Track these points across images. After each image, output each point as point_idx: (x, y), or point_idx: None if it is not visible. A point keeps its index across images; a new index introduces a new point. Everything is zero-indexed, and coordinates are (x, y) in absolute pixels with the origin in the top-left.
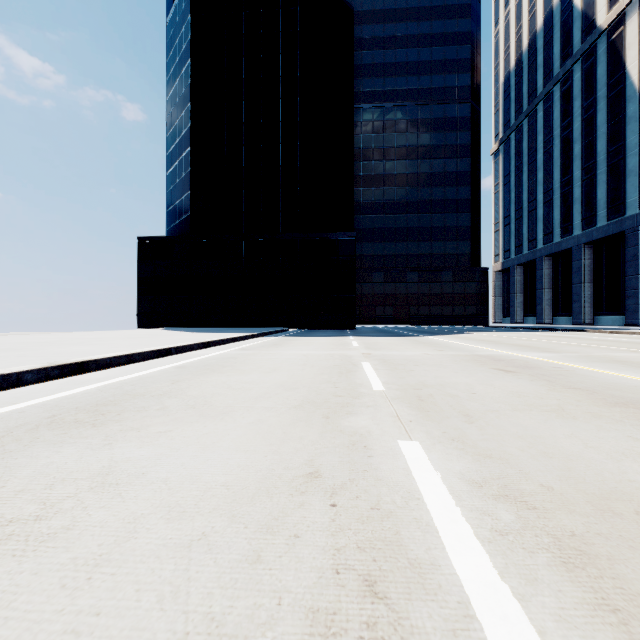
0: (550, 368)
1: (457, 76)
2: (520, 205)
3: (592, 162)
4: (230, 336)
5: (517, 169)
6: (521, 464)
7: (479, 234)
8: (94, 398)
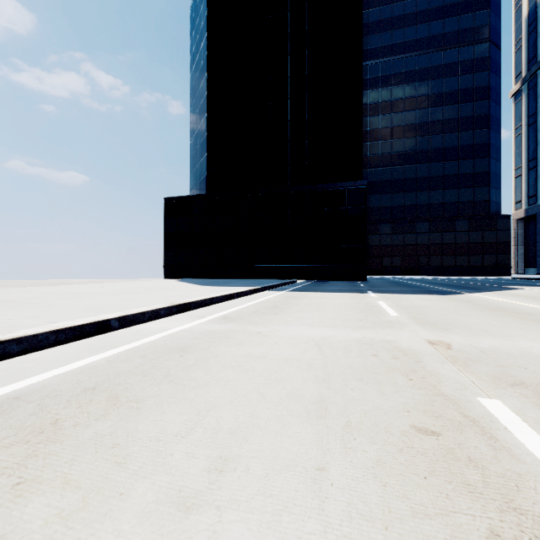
0: None
1: (473, 16)
2: None
3: None
4: (224, 292)
5: None
6: None
7: (499, 180)
8: None
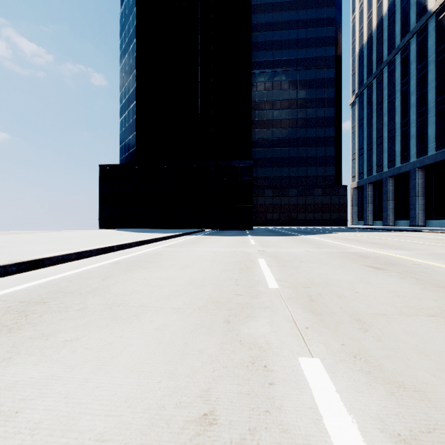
0: (411, 265)
1: (325, 49)
2: (371, 140)
3: (424, 108)
4: (161, 236)
5: (368, 115)
6: (444, 402)
7: (341, 161)
8: (30, 296)
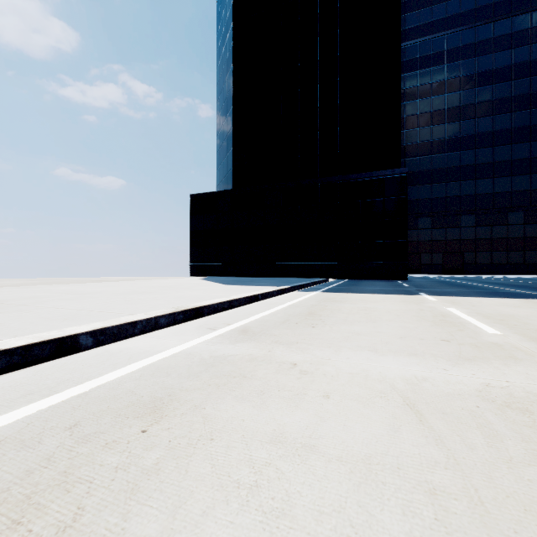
0: None
1: None
2: None
3: None
4: (247, 293)
5: None
6: None
7: None
8: None
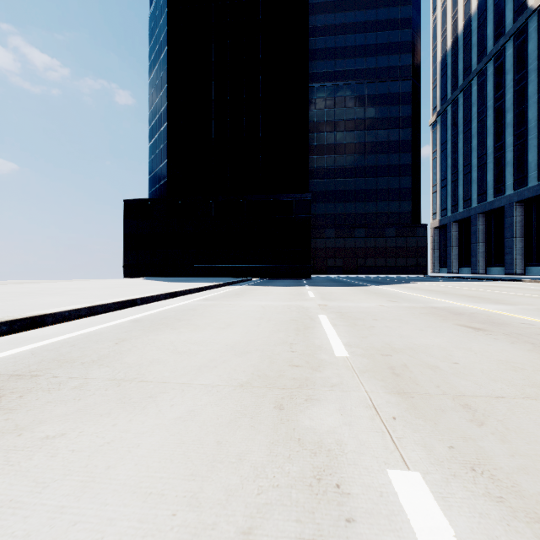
0: (520, 325)
1: (399, 57)
2: (456, 169)
3: (523, 129)
4: (197, 286)
5: (453, 137)
6: None
7: (419, 195)
8: (15, 366)
